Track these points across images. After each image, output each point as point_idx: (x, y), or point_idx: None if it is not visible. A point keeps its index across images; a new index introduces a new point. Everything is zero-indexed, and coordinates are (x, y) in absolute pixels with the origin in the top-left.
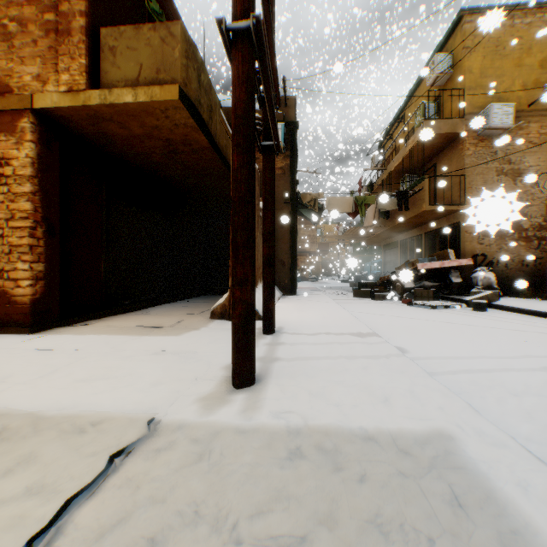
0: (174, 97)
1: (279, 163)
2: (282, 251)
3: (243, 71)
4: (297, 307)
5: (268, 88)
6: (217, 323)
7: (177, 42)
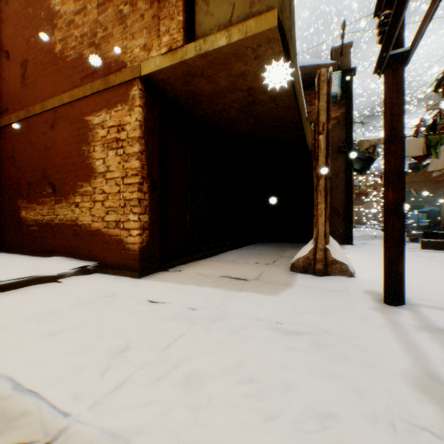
0: (272, 25)
1: (332, 114)
2: (336, 201)
3: None
4: (376, 260)
5: None
6: (303, 278)
7: None
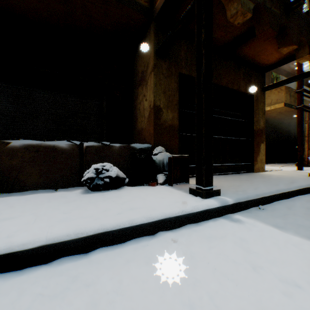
0: (281, 106)
1: None
2: None
3: (298, 113)
4: None
5: (309, 107)
6: None
7: (282, 91)
